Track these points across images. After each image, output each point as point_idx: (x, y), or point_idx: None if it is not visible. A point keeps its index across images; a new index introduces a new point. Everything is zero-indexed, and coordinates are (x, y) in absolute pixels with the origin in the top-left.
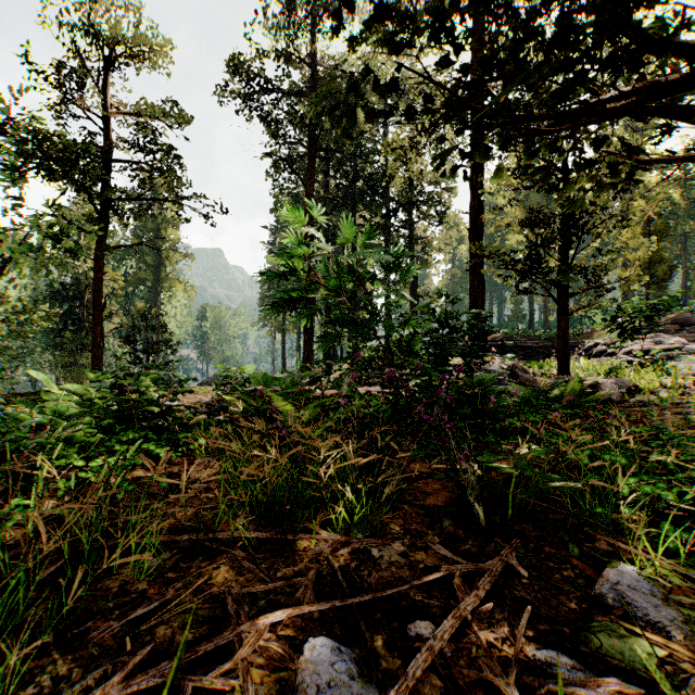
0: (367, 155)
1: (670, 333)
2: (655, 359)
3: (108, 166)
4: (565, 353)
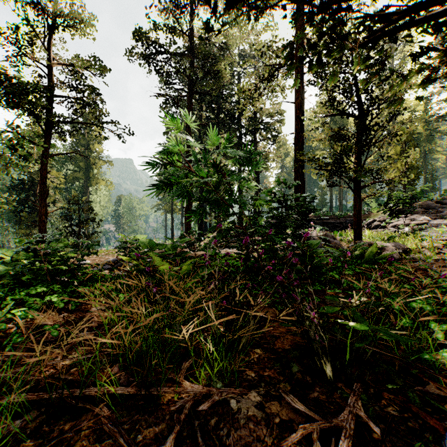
0: (227, 97)
1: (419, 214)
2: (413, 230)
3: (50, 99)
4: (359, 226)
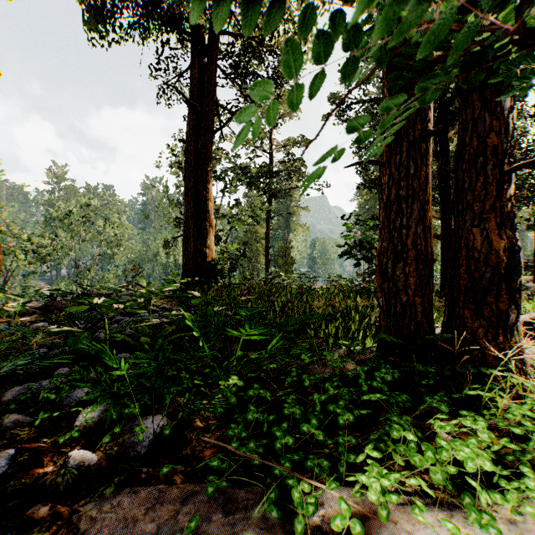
0: None
1: None
2: None
3: (271, 176)
4: None
